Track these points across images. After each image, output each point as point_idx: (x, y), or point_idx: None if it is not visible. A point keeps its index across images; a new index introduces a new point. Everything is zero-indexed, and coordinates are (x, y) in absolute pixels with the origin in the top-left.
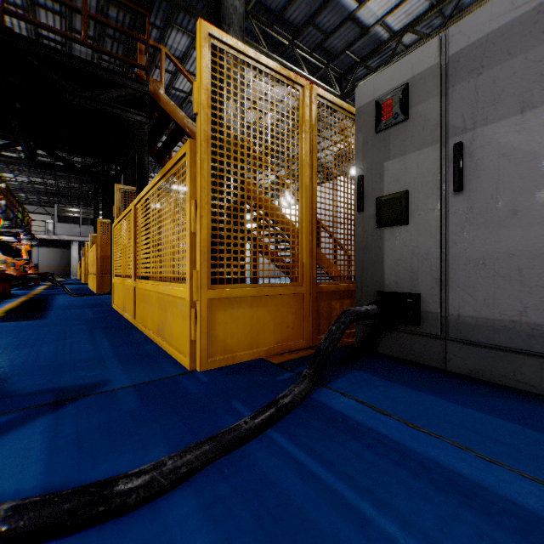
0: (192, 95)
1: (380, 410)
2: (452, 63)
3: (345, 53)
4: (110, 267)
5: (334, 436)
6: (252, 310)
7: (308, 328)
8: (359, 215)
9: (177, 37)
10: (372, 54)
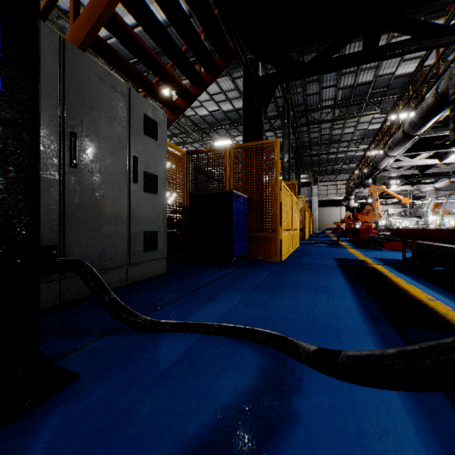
0: None
1: None
2: None
3: None
4: None
5: None
6: None
7: None
8: None
9: None
10: None
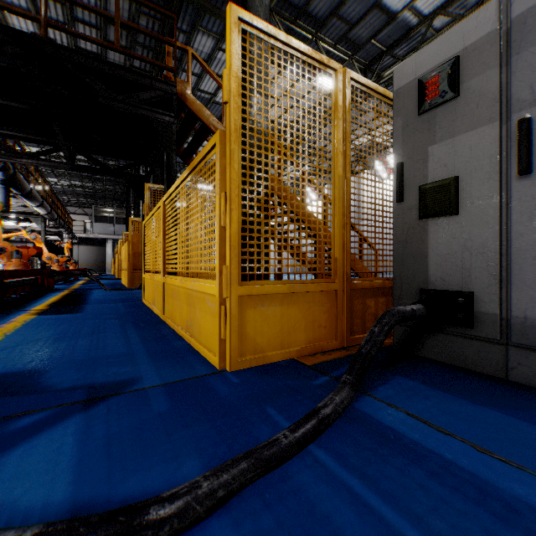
0: (216, 96)
1: (438, 428)
2: (515, 27)
3: (370, 42)
4: (140, 263)
5: (388, 458)
6: (283, 308)
7: (341, 327)
8: (399, 206)
9: (202, 40)
10: (400, 42)
